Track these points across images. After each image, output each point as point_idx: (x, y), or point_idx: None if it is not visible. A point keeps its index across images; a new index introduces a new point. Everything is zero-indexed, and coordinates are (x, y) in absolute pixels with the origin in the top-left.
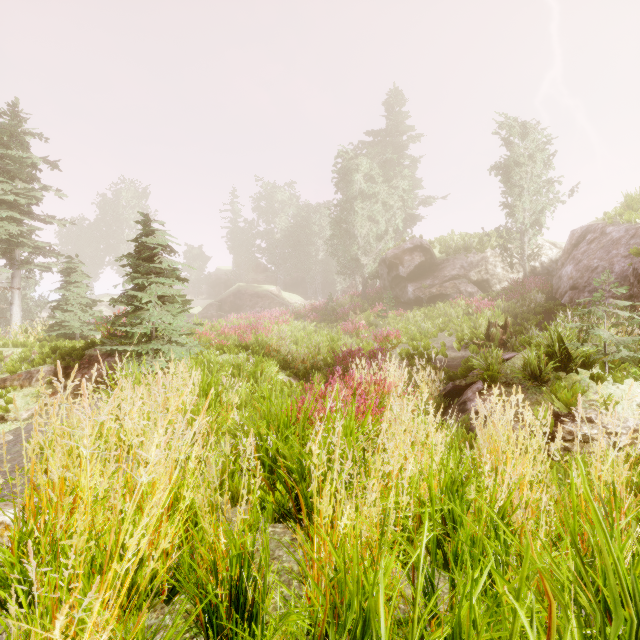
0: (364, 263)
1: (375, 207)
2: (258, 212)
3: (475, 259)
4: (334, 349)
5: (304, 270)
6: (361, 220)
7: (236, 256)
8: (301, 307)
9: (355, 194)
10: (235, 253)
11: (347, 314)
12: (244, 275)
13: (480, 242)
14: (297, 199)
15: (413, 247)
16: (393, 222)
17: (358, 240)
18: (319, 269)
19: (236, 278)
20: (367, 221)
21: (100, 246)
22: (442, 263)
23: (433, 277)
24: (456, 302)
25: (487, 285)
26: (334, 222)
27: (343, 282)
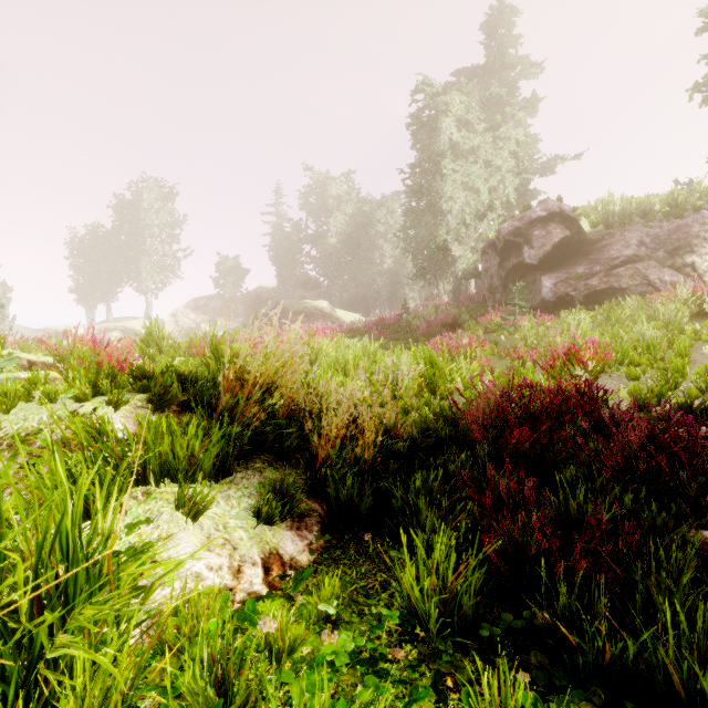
0: (456, 254)
1: (474, 168)
2: (307, 211)
3: (664, 230)
4: (434, 385)
5: (366, 283)
6: (452, 189)
7: (280, 268)
8: (360, 324)
9: (442, 149)
10: (279, 264)
11: (434, 329)
12: (290, 292)
13: (668, 202)
14: (357, 193)
15: (547, 215)
16: (502, 190)
17: (447, 219)
18: (385, 281)
19: (280, 296)
20: (461, 190)
21: (118, 259)
22: (601, 239)
23: (589, 261)
24: (670, 292)
25: (693, 273)
26: (410, 193)
27: (417, 298)
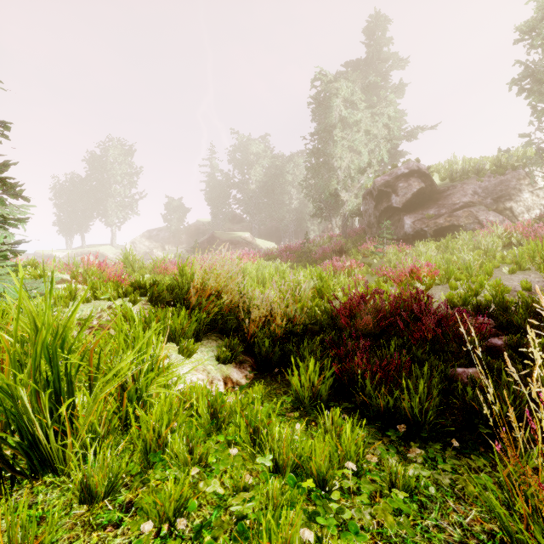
0: (344, 199)
1: (357, 136)
2: (234, 164)
3: (491, 183)
4: (323, 293)
5: (278, 218)
6: (341, 151)
7: (213, 207)
8: (274, 250)
9: (334, 122)
10: (212, 204)
11: (327, 254)
12: (221, 225)
13: (495, 163)
14: (271, 151)
15: (409, 172)
16: (378, 152)
17: (337, 173)
18: (293, 217)
19: (213, 228)
20: (348, 152)
21: (90, 200)
22: (447, 190)
23: (437, 206)
24: (489, 229)
25: (511, 214)
26: (310, 154)
27: (316, 230)
